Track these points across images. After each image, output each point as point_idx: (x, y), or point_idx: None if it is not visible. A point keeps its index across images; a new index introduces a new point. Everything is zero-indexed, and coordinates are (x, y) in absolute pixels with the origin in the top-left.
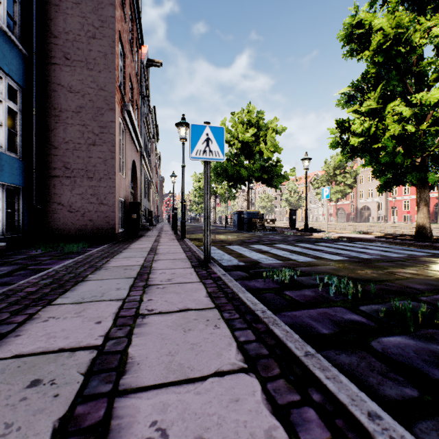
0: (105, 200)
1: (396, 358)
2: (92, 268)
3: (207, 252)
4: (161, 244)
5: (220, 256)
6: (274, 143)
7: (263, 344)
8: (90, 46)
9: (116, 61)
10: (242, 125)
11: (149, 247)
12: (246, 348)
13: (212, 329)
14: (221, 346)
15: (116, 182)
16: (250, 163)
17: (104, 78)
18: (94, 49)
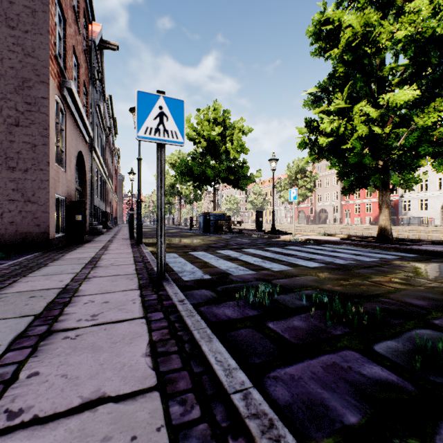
0: (34, 197)
1: None
2: None
3: (161, 265)
4: (108, 252)
5: (181, 266)
6: (241, 143)
7: None
8: None
9: (51, 22)
10: (208, 123)
11: (90, 257)
12: None
13: None
14: None
15: (51, 174)
16: (216, 163)
17: (32, 41)
18: (17, 1)
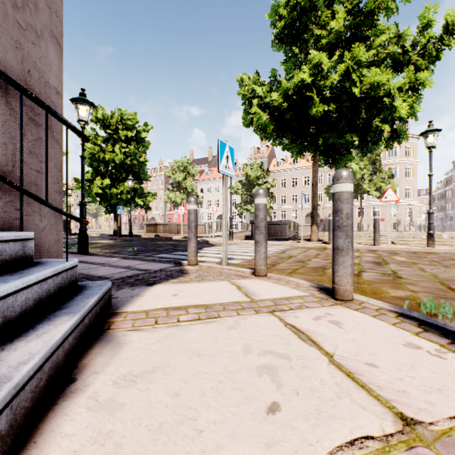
0: None
1: None
2: None
3: None
4: None
5: None
6: None
7: None
8: None
9: None
10: None
11: None
12: None
13: None
14: None
15: None
16: None
17: None
18: None
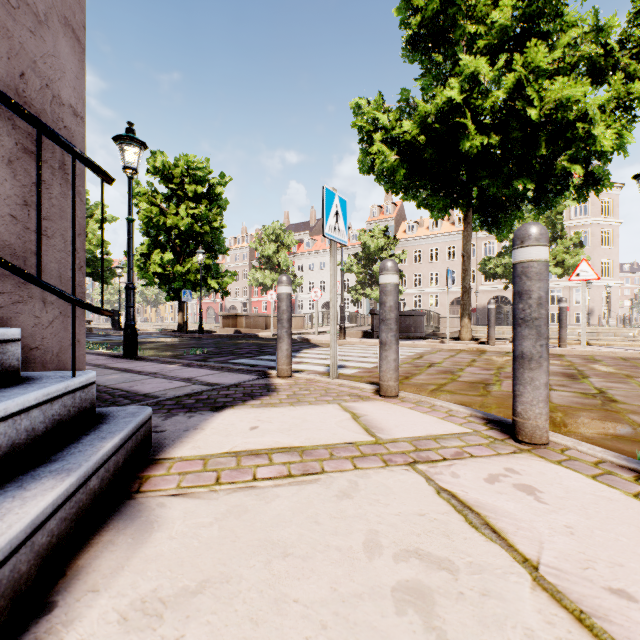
0: None
1: None
2: None
3: None
4: None
5: None
6: (98, 237)
7: None
8: None
9: None
10: None
11: None
12: None
13: None
14: None
15: None
16: None
17: None
18: None
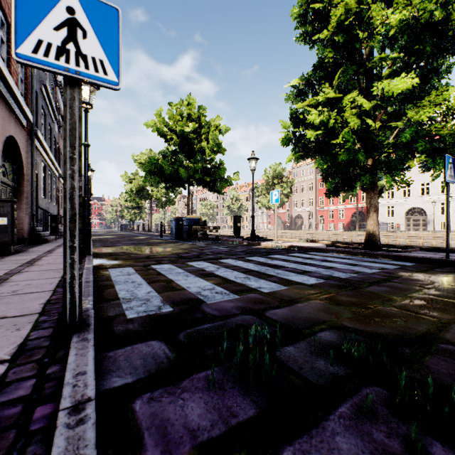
0: None
1: None
2: None
3: (72, 302)
4: (30, 269)
5: (132, 289)
6: (217, 142)
7: None
8: None
9: None
10: (181, 118)
11: None
12: None
13: None
14: None
15: None
16: (190, 163)
17: None
18: None
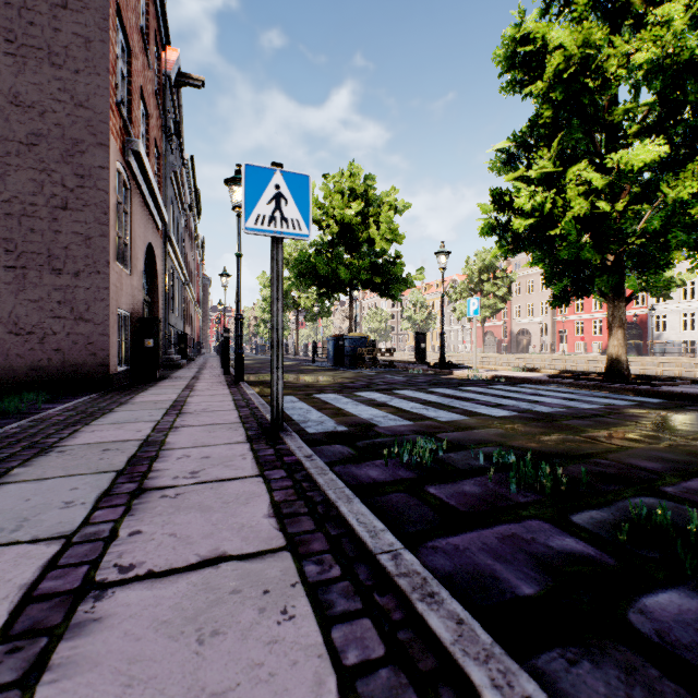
0: (89, 313)
1: (697, 661)
2: (32, 450)
3: (277, 410)
4: (196, 393)
5: (303, 414)
6: (392, 227)
7: (406, 674)
8: (58, 23)
9: (111, 56)
10: (341, 196)
11: (172, 401)
12: (364, 695)
13: (276, 625)
14: (294, 694)
15: (111, 279)
16: (353, 258)
17: (86, 85)
18: (65, 28)
